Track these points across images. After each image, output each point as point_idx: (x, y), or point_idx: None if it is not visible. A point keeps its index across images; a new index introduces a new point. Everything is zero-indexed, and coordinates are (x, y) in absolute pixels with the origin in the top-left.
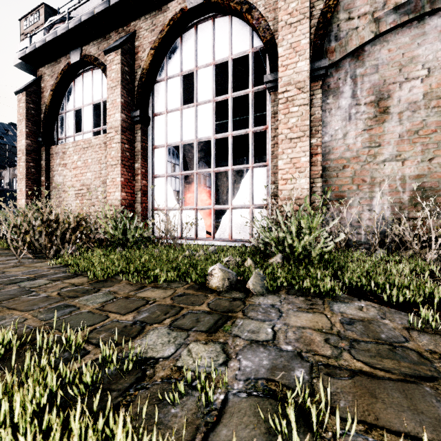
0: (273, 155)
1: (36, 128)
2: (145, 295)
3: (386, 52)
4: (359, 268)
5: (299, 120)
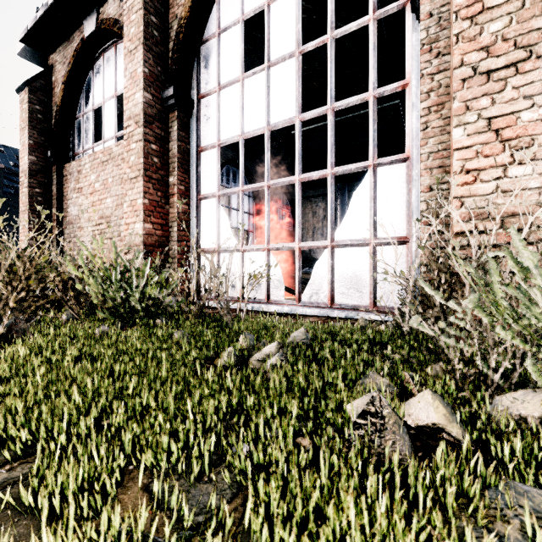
0: (426, 130)
1: (44, 139)
2: None
3: None
4: None
5: (513, 21)
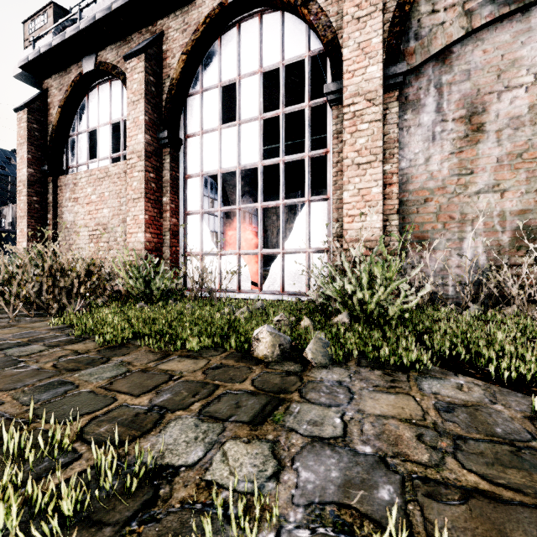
0: (335, 185)
1: (40, 154)
2: (169, 367)
3: (480, 53)
4: (452, 330)
5: (369, 140)
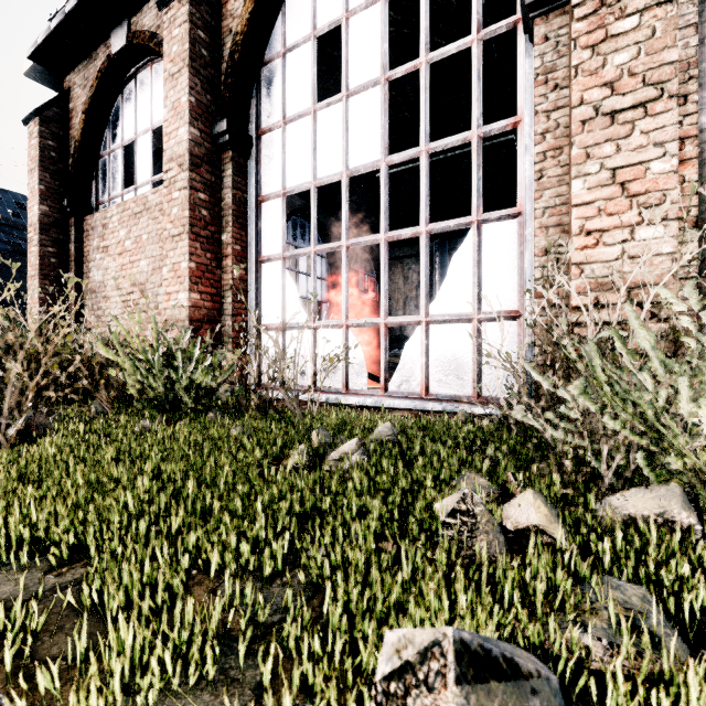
0: (541, 180)
1: (59, 184)
2: None
3: None
4: None
5: (641, 53)
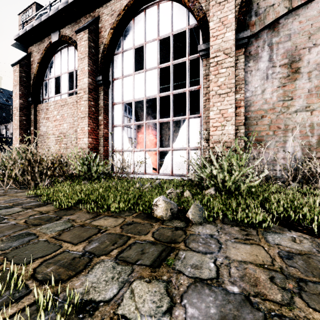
0: (205, 108)
1: (27, 91)
2: (99, 223)
3: (297, 23)
4: (283, 200)
5: (226, 79)
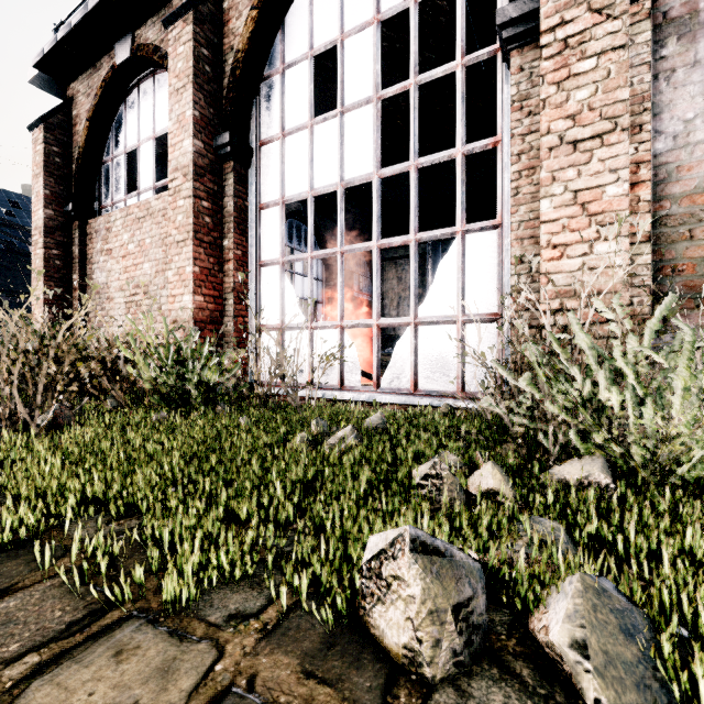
0: (517, 197)
1: (63, 189)
2: (57, 703)
3: None
4: None
5: (599, 90)
